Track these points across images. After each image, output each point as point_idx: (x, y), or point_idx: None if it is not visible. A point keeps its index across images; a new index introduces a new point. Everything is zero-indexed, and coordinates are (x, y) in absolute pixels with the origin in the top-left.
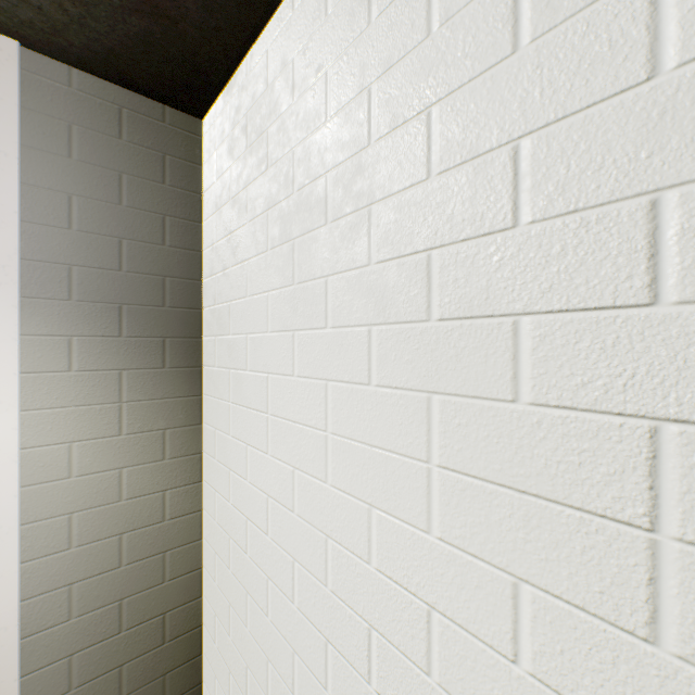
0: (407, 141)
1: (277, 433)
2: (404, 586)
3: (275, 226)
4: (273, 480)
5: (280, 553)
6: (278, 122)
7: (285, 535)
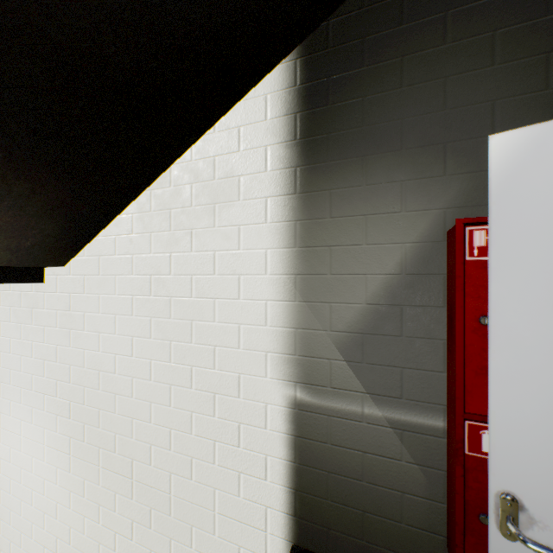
0: (41, 364)
1: (5, 435)
2: (40, 476)
3: (4, 360)
4: (3, 452)
5: (6, 478)
6: (5, 323)
7: (8, 471)
